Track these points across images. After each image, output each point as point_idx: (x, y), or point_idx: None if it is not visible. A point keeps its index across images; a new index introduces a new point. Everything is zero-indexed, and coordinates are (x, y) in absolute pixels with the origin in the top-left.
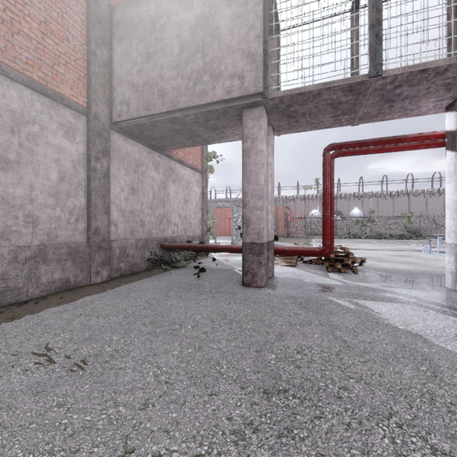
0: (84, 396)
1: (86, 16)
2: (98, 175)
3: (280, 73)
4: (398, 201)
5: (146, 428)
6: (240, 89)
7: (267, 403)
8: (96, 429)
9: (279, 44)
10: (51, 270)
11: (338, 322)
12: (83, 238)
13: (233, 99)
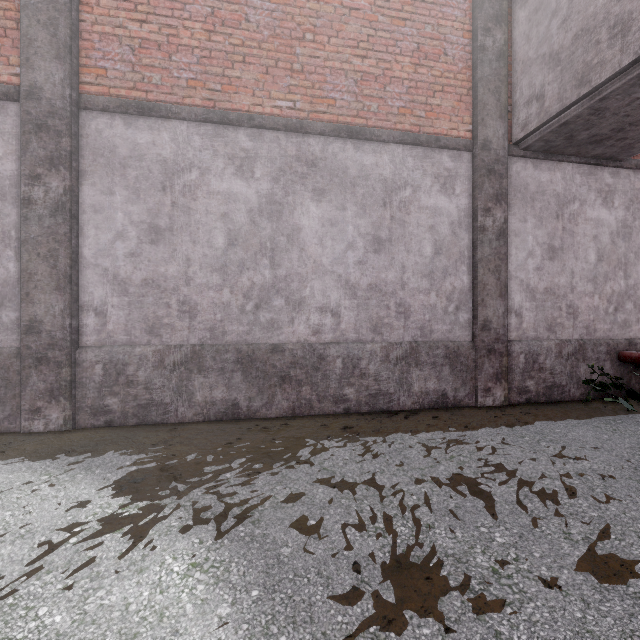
0: None
1: (469, 1)
2: (487, 236)
3: None
4: None
5: None
6: None
7: None
8: None
9: None
10: (424, 377)
11: None
12: (466, 335)
13: None
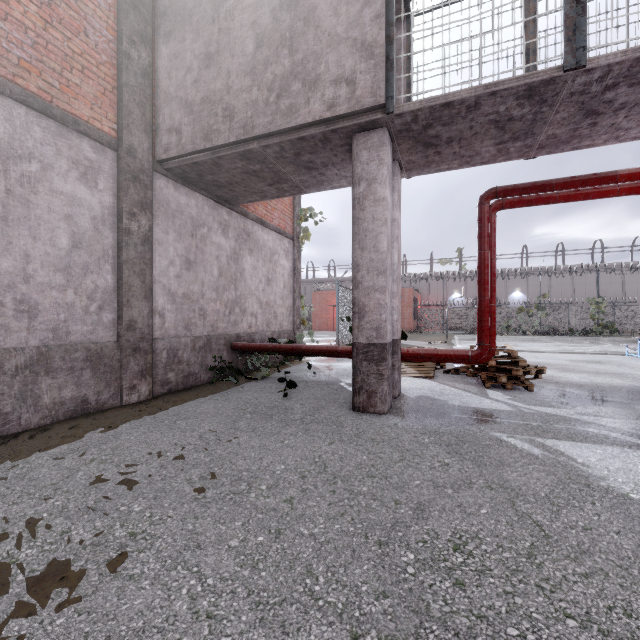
0: None
1: None
2: (133, 240)
3: (413, 73)
4: (581, 280)
5: None
6: (350, 101)
7: None
8: None
9: (409, 37)
10: (59, 386)
11: (518, 482)
12: (111, 336)
13: (339, 118)
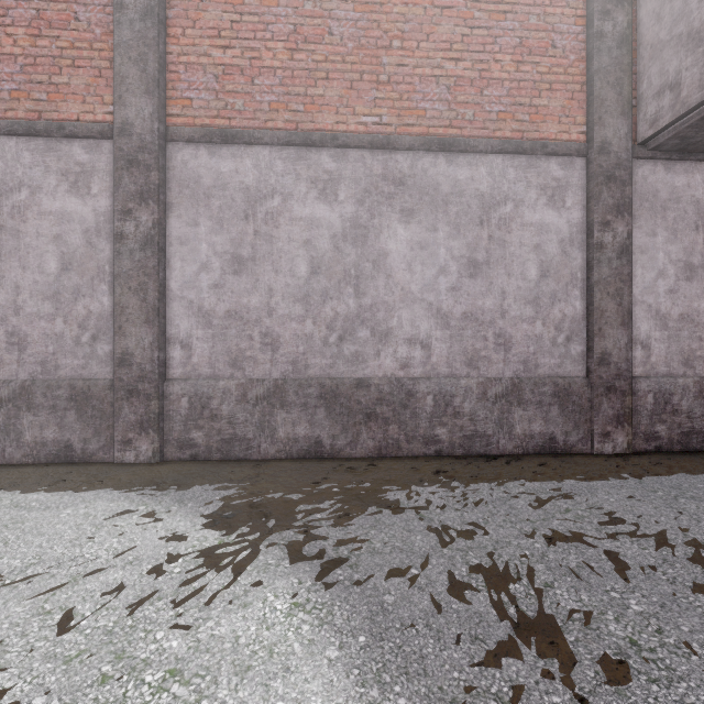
0: None
1: None
2: (605, 255)
3: None
4: None
5: None
6: None
7: None
8: None
9: None
10: (528, 418)
11: None
12: (579, 371)
13: None
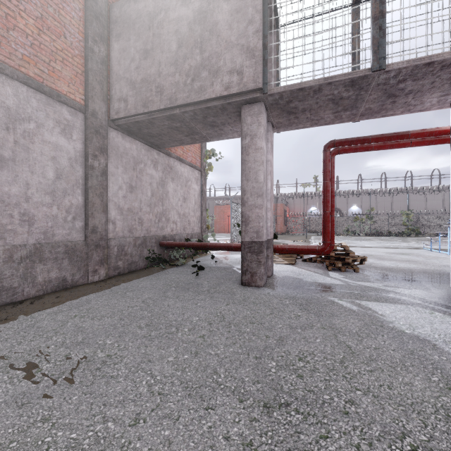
0: (71, 409)
1: (83, 13)
2: (95, 173)
3: (280, 68)
4: (397, 198)
5: (136, 448)
6: (239, 85)
7: (268, 419)
8: (81, 449)
9: (278, 40)
10: (48, 270)
11: (340, 325)
12: (81, 237)
13: (232, 95)
